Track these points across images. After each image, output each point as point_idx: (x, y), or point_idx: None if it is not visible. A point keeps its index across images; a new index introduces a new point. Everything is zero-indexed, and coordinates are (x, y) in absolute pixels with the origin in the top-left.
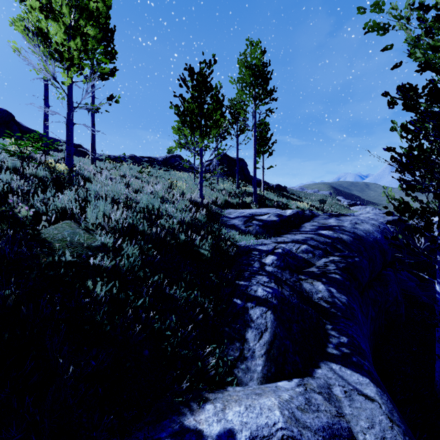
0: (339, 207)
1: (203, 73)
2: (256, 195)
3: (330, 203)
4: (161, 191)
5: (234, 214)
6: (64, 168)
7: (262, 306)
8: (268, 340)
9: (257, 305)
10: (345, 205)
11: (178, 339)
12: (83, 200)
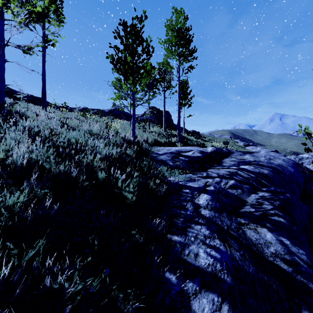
0: (238, 147)
1: (135, 25)
2: (180, 136)
3: (231, 144)
4: (95, 129)
5: (162, 150)
6: None
7: (211, 290)
8: None
9: (202, 288)
10: (242, 145)
11: None
12: None
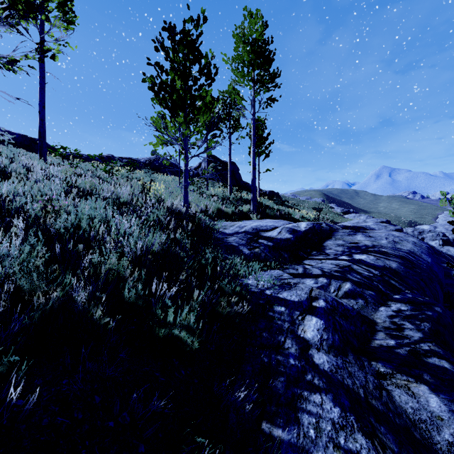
0: (334, 215)
1: (189, 30)
2: (255, 202)
3: (324, 211)
4: (125, 196)
5: (231, 228)
6: None
7: None
8: None
9: None
10: (339, 213)
11: None
12: None
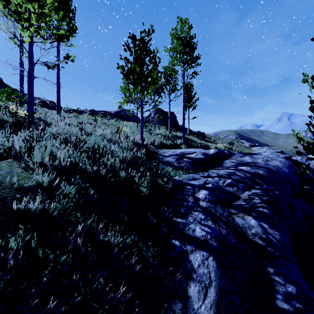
0: (243, 147)
1: (143, 39)
2: (184, 138)
3: (236, 145)
4: (109, 134)
5: (168, 152)
6: (25, 113)
7: (203, 249)
8: (214, 299)
9: (197, 248)
10: (247, 146)
11: (106, 311)
12: (36, 140)
